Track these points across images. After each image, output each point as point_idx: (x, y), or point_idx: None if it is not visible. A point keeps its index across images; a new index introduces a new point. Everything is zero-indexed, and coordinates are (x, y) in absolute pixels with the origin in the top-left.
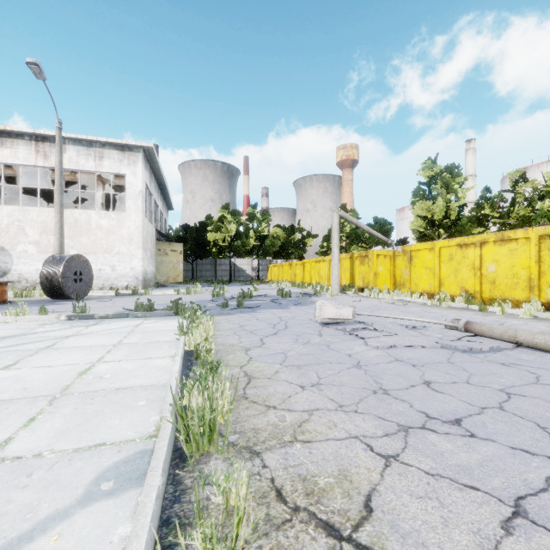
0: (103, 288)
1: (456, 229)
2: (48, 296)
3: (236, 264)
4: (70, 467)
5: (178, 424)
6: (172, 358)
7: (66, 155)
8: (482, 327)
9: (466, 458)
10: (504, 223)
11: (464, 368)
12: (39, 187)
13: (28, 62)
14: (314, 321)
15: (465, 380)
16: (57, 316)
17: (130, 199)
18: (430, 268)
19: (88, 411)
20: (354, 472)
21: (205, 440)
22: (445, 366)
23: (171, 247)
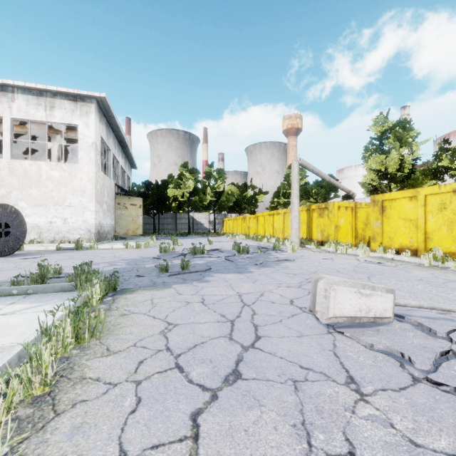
0: (54, 241)
1: (408, 182)
2: None
3: (195, 218)
4: None
5: None
6: None
7: (15, 104)
8: None
9: None
10: None
11: None
12: None
13: None
14: (301, 309)
15: None
16: None
17: (82, 151)
18: (411, 220)
19: None
20: None
21: None
22: None
23: (130, 201)
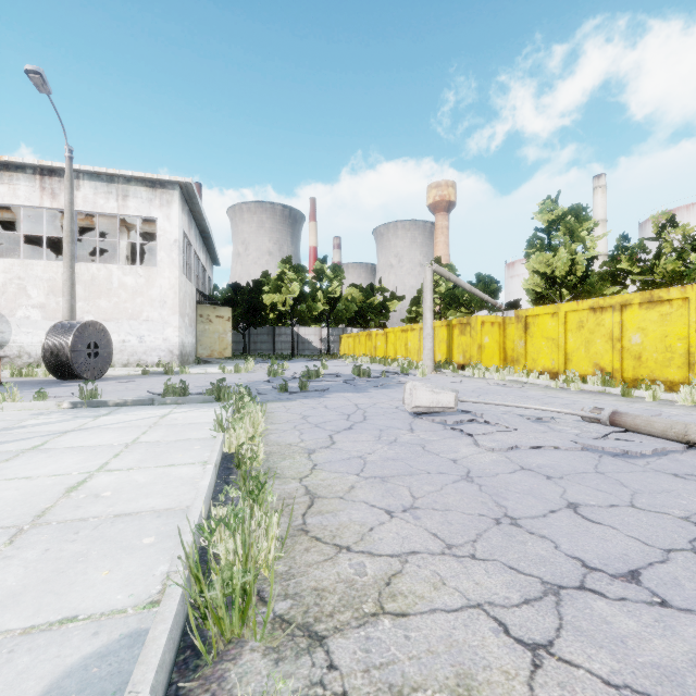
0: (128, 365)
1: (584, 288)
2: (53, 375)
3: (300, 334)
4: (8, 666)
5: (191, 589)
6: (204, 465)
7: (80, 193)
8: (636, 420)
9: (665, 650)
10: (646, 280)
11: (622, 481)
12: (45, 235)
13: (28, 70)
14: (402, 410)
15: (628, 501)
16: (57, 403)
17: (162, 250)
18: (553, 339)
19: (65, 554)
20: (483, 679)
21: (235, 617)
22: (594, 478)
23: (216, 313)
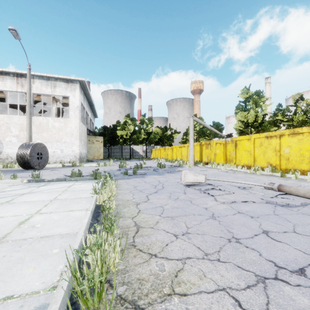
0: (56, 162)
1: (261, 128)
2: (21, 167)
3: (134, 148)
4: None
5: (72, 282)
6: (86, 211)
7: (34, 85)
8: (290, 189)
9: None
10: (289, 124)
11: (287, 219)
12: (18, 104)
13: (10, 28)
14: (180, 183)
15: (292, 229)
16: (21, 180)
17: (71, 111)
18: (248, 151)
19: (13, 259)
20: None
21: (95, 298)
22: (274, 217)
23: (96, 139)
